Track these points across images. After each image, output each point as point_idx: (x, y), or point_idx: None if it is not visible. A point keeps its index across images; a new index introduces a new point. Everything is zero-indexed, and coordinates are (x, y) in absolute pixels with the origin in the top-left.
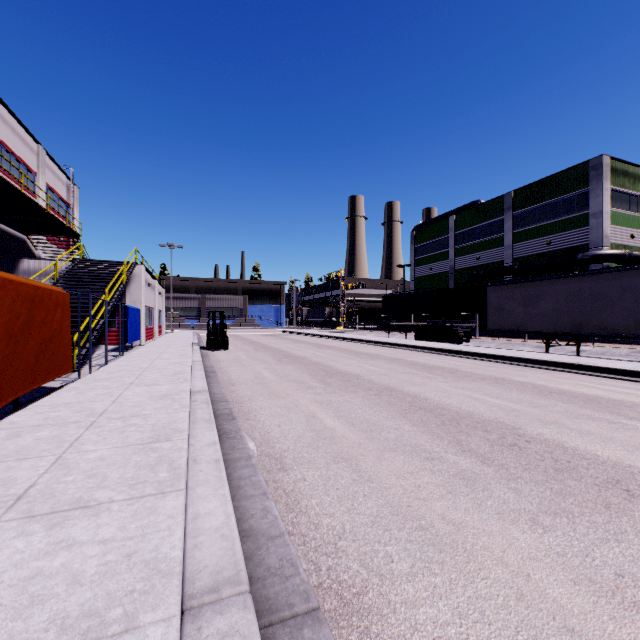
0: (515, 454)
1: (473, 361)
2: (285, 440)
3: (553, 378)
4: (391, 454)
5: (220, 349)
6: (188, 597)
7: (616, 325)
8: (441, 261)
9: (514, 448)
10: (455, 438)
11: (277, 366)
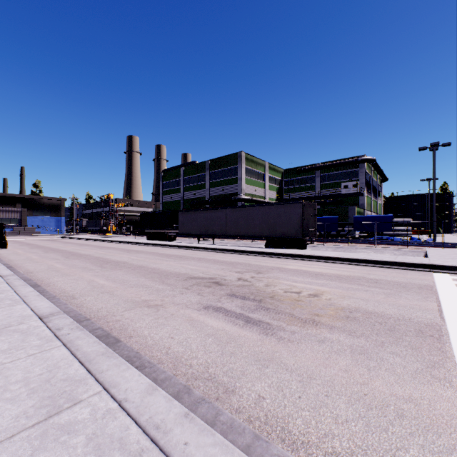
0: (114, 266)
1: (158, 248)
2: (35, 270)
3: (176, 251)
4: (74, 269)
5: None
6: (3, 276)
7: (216, 231)
8: (177, 193)
9: (117, 265)
10: (102, 265)
11: (44, 254)
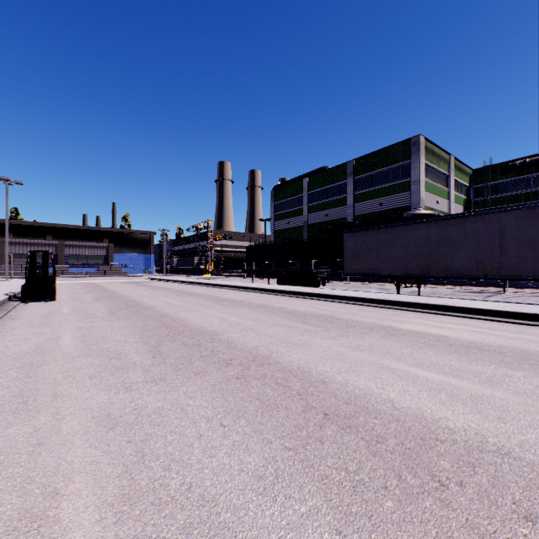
0: None
1: (342, 305)
2: None
3: (438, 323)
4: None
5: (45, 299)
6: None
7: (460, 267)
8: (297, 217)
9: None
10: None
11: (101, 323)
